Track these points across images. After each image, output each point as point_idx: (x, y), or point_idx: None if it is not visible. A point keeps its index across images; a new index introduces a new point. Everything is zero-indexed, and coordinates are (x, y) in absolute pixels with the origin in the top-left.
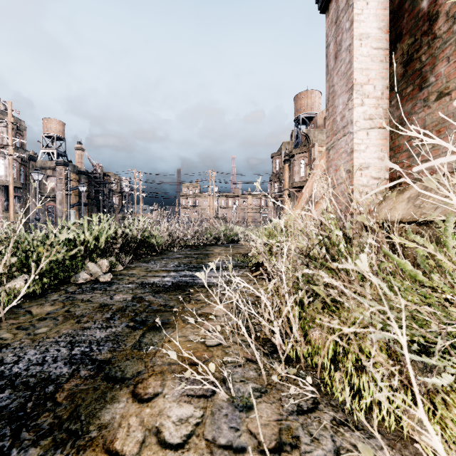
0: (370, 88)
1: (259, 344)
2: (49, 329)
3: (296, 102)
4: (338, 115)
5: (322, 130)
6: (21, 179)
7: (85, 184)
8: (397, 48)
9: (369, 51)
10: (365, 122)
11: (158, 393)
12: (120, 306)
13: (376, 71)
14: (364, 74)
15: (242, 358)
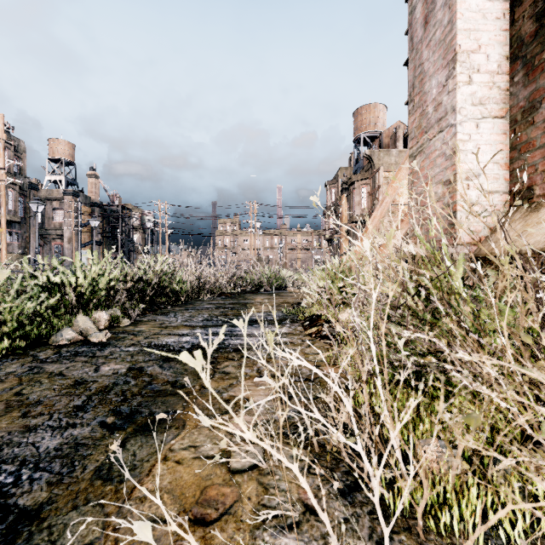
0: (481, 59)
1: (326, 466)
2: None
3: (355, 118)
4: (429, 104)
5: (388, 151)
6: (20, 211)
7: (100, 218)
8: None
9: (480, 4)
10: (474, 109)
11: None
12: (104, 385)
13: (490, 33)
14: (472, 38)
15: (296, 505)
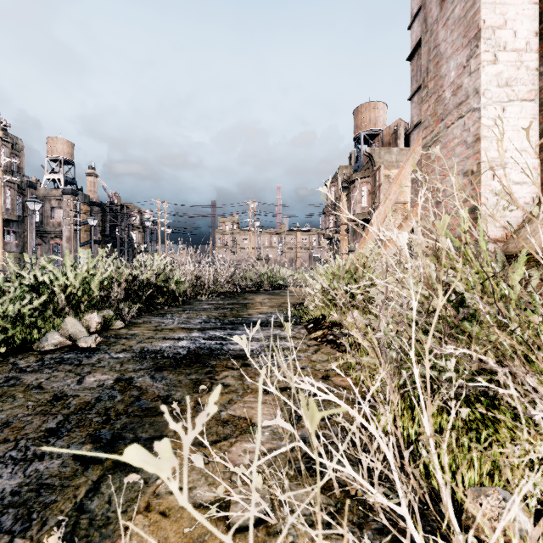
0: (507, 35)
1: (352, 521)
2: None
3: (355, 116)
4: (446, 88)
5: (389, 149)
6: (18, 210)
7: (99, 217)
8: None
9: None
10: (500, 91)
11: None
12: (86, 400)
13: (518, 7)
14: (498, 12)
15: None
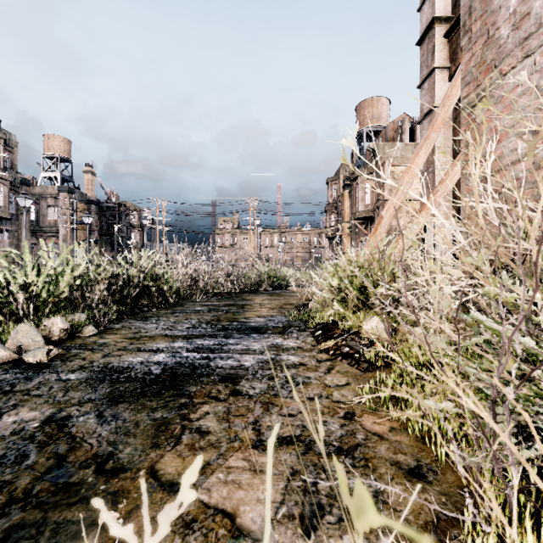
0: None
1: None
2: None
3: (358, 112)
4: (502, 23)
5: (394, 145)
6: (11, 208)
7: (96, 216)
8: None
9: None
10: None
11: None
12: None
13: None
14: None
15: None
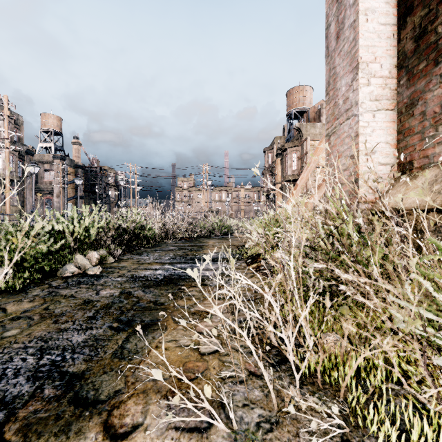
0: (376, 67)
1: (263, 351)
2: (20, 331)
3: (288, 97)
4: (340, 97)
5: (314, 124)
6: (19, 172)
7: (82, 177)
8: (408, 22)
9: (375, 27)
10: (372, 104)
11: (138, 425)
12: (106, 303)
13: (383, 49)
14: (370, 52)
15: (244, 371)
